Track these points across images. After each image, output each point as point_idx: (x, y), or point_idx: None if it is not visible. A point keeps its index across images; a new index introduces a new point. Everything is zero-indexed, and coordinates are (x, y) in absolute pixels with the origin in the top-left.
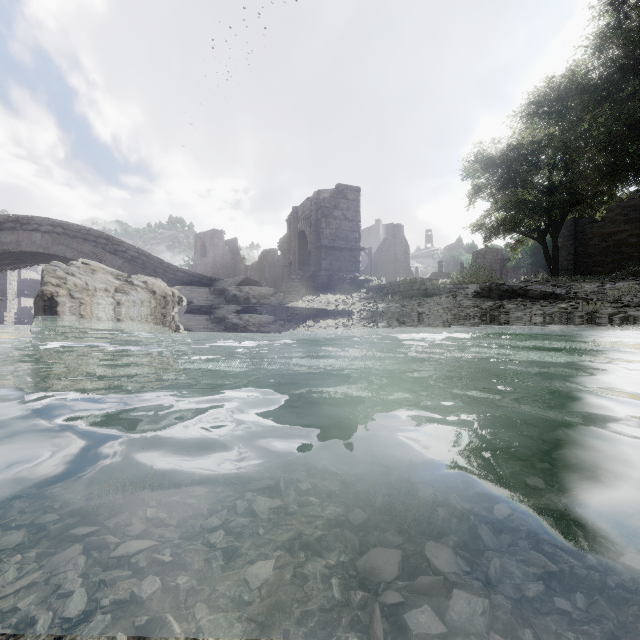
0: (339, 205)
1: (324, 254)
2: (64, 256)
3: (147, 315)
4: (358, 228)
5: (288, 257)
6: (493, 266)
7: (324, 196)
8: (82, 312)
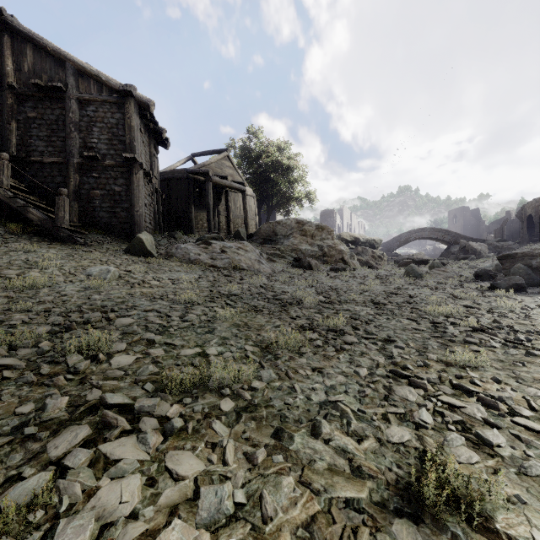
0: None
1: None
2: (433, 237)
3: (485, 250)
4: None
5: (522, 225)
6: None
7: None
8: (478, 249)
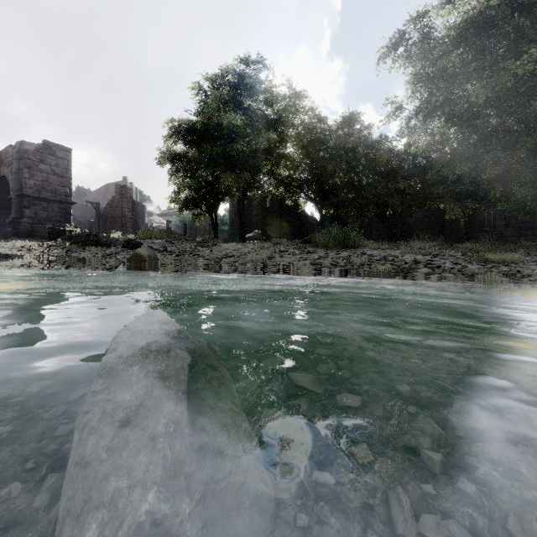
0: (46, 160)
1: (27, 203)
2: None
3: None
4: (69, 184)
5: None
6: (207, 228)
7: (27, 148)
8: None
